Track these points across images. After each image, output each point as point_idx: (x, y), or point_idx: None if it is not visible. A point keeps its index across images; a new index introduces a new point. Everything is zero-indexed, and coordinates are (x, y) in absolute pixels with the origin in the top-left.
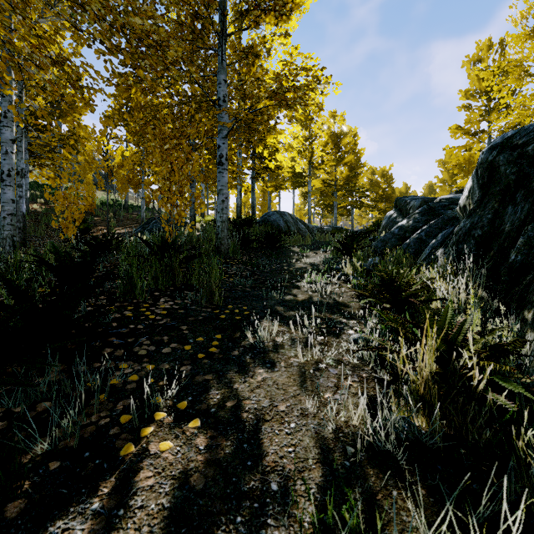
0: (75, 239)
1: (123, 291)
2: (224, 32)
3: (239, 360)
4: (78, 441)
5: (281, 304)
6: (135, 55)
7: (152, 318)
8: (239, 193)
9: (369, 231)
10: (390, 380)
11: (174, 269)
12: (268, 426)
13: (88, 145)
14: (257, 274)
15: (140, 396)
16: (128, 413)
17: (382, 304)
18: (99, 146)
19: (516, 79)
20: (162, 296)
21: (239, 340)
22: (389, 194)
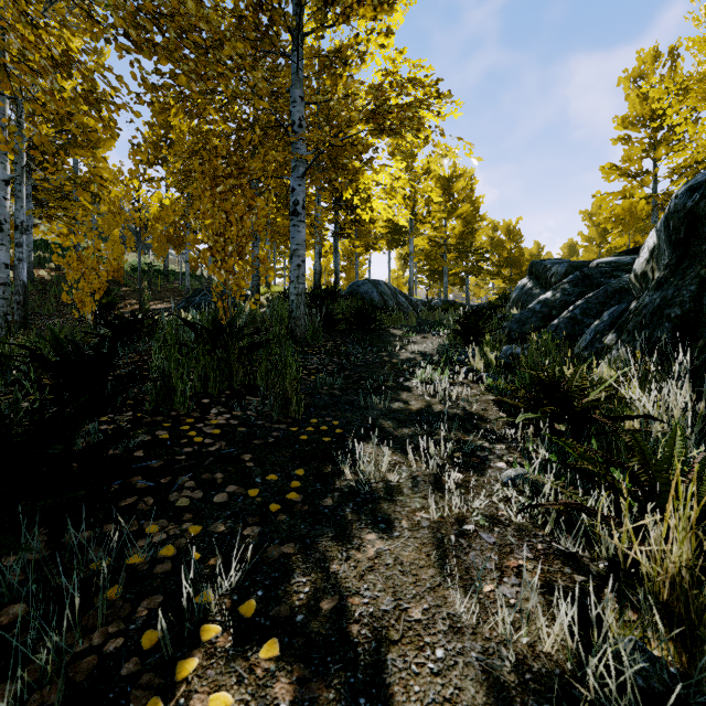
0: (95, 317)
1: (156, 399)
2: (301, 29)
3: (335, 516)
4: (61, 699)
5: (388, 417)
6: (174, 54)
7: (198, 441)
8: (317, 255)
9: (493, 307)
10: (607, 574)
11: (231, 363)
12: (397, 655)
13: (115, 191)
14: (348, 369)
15: (177, 589)
16: (156, 626)
17: (547, 422)
18: (128, 191)
19: (698, 99)
20: (213, 405)
21: (332, 477)
22: (516, 257)
